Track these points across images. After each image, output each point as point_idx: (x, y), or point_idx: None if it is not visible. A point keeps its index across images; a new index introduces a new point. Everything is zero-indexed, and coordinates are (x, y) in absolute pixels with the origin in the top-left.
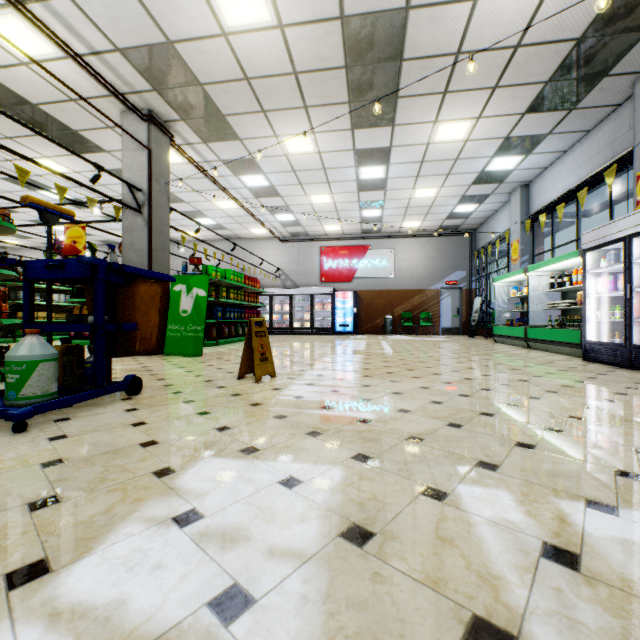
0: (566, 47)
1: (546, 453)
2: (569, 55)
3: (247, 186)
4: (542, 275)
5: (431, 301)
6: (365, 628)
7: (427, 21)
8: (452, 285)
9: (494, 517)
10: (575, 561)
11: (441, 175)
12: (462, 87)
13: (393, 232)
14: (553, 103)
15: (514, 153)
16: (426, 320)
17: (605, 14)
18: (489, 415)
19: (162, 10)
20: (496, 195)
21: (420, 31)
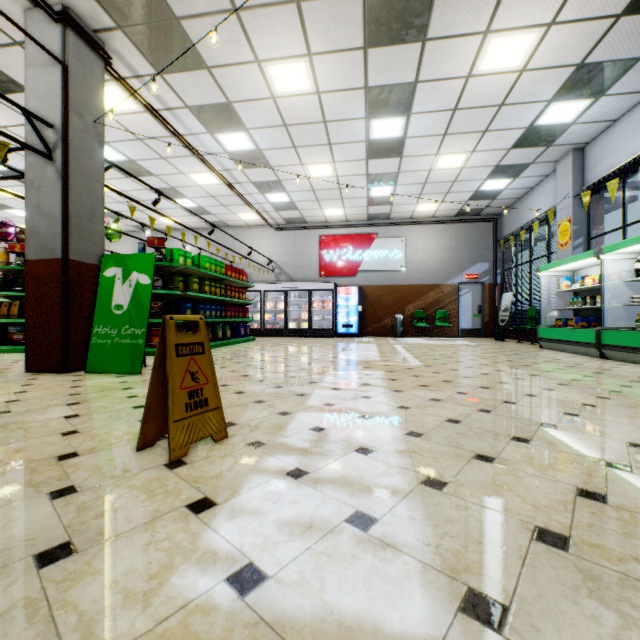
0: None
1: None
2: None
3: (227, 150)
4: (622, 258)
5: (448, 298)
6: None
7: None
8: (473, 279)
9: None
10: None
11: (475, 133)
12: None
13: (404, 218)
14: None
15: (581, 94)
16: (442, 320)
17: None
18: None
19: None
20: (537, 165)
21: None
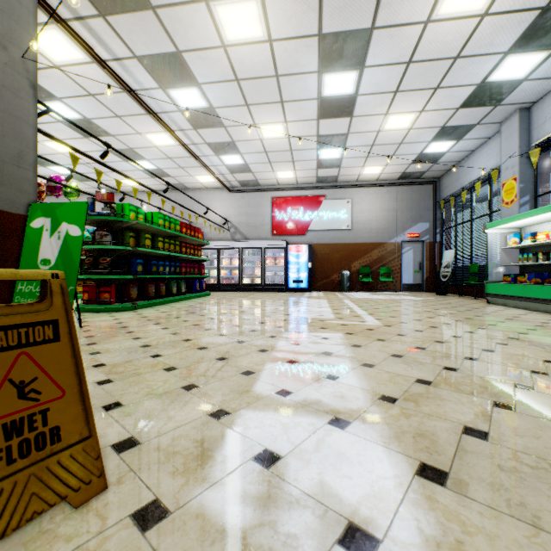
0: None
1: None
2: None
3: (180, 108)
4: None
5: (391, 255)
6: None
7: None
8: (414, 238)
9: None
10: None
11: (427, 90)
12: None
13: (350, 181)
14: None
15: (539, 45)
16: (386, 276)
17: None
18: None
19: None
20: (482, 126)
21: None
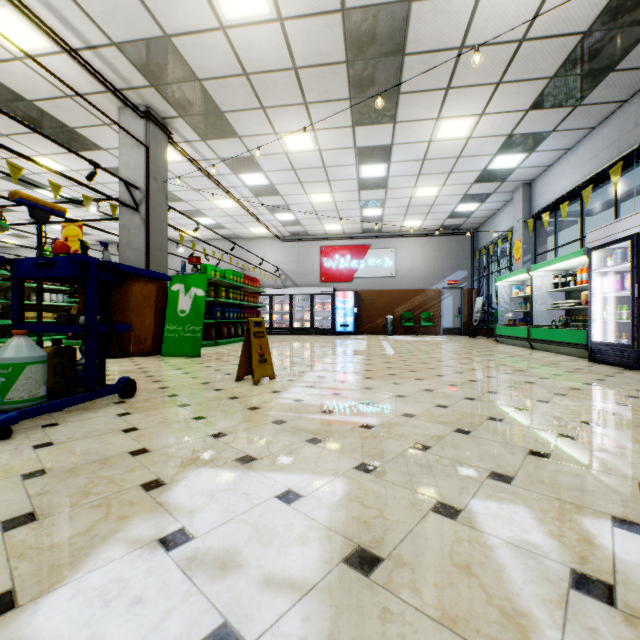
0: (572, 41)
1: (562, 463)
2: (575, 49)
3: (246, 185)
4: (545, 274)
5: (432, 301)
6: None
7: (430, 14)
8: (453, 285)
9: (513, 538)
10: (610, 593)
11: (443, 173)
12: (465, 83)
13: (394, 231)
14: (558, 99)
15: (517, 151)
16: (427, 320)
17: (613, 6)
18: (498, 420)
19: (158, 2)
20: (498, 194)
21: (423, 24)
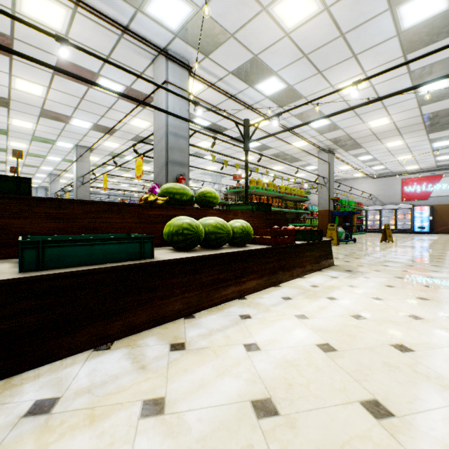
0: None
1: None
2: None
3: (359, 160)
4: None
5: None
6: (426, 252)
7: None
8: None
9: None
10: None
11: None
12: None
13: None
14: None
15: None
16: None
17: None
18: None
19: (349, 130)
20: None
21: None
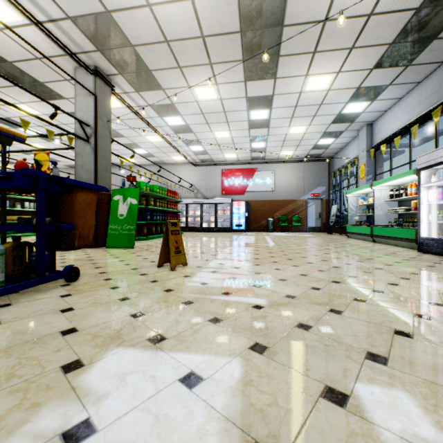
0: (407, 15)
1: (426, 343)
2: (409, 22)
3: (169, 125)
4: (384, 189)
5: (300, 208)
6: None
7: None
8: (315, 196)
9: (405, 432)
10: None
11: (309, 116)
12: (327, 48)
13: (273, 159)
14: (394, 60)
15: (363, 100)
16: (297, 221)
17: None
18: (362, 301)
19: None
20: (348, 131)
21: (297, 2)
